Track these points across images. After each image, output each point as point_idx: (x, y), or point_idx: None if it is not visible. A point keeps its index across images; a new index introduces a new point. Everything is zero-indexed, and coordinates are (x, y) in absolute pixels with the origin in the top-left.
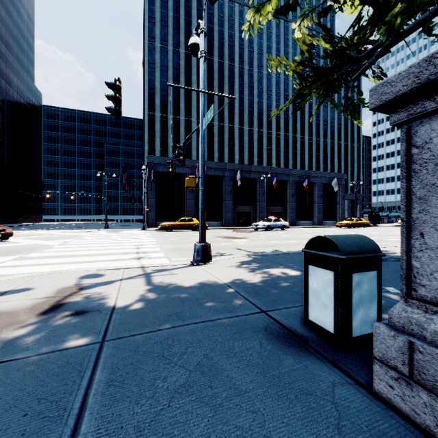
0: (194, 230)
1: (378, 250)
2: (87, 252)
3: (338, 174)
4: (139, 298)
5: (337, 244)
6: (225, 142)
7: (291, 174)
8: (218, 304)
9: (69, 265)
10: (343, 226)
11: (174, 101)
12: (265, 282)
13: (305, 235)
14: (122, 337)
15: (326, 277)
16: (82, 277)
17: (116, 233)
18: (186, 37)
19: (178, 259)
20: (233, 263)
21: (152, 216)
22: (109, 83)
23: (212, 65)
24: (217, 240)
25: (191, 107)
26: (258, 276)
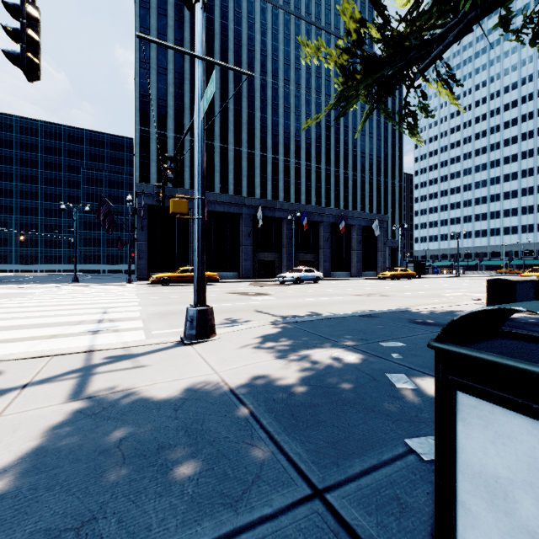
0: None
1: None
2: (12, 321)
3: (379, 215)
4: (20, 451)
5: None
6: (243, 171)
7: (325, 213)
8: (206, 470)
9: None
10: (386, 278)
11: (175, 115)
12: (308, 382)
13: (345, 289)
14: None
15: None
16: None
17: (86, 288)
18: (192, 34)
19: (162, 331)
20: (250, 340)
21: (143, 265)
22: (12, 8)
23: (226, 72)
24: (230, 298)
25: None
26: (293, 367)
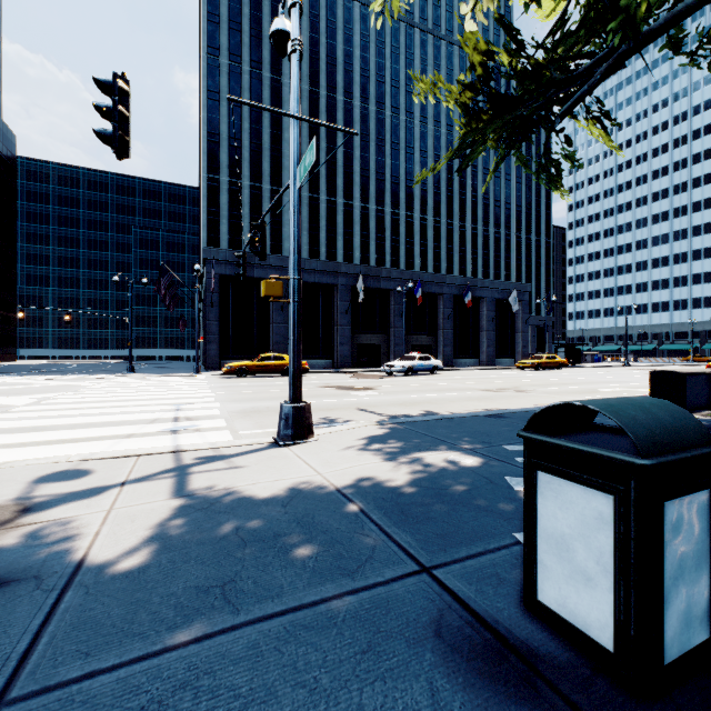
0: (286, 376)
1: (708, 436)
2: (78, 419)
3: (518, 284)
4: (146, 536)
5: (624, 427)
6: (338, 228)
7: (446, 283)
8: (323, 551)
9: (26, 450)
10: (527, 368)
11: (252, 158)
12: (419, 484)
13: (471, 382)
14: (58, 682)
15: (589, 507)
16: (40, 479)
17: (146, 380)
18: (273, 53)
19: (250, 431)
20: (354, 441)
21: (213, 351)
22: (102, 83)
23: (317, 101)
24: (325, 393)
25: (282, 170)
26: (403, 469)
